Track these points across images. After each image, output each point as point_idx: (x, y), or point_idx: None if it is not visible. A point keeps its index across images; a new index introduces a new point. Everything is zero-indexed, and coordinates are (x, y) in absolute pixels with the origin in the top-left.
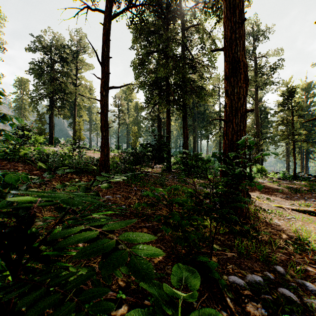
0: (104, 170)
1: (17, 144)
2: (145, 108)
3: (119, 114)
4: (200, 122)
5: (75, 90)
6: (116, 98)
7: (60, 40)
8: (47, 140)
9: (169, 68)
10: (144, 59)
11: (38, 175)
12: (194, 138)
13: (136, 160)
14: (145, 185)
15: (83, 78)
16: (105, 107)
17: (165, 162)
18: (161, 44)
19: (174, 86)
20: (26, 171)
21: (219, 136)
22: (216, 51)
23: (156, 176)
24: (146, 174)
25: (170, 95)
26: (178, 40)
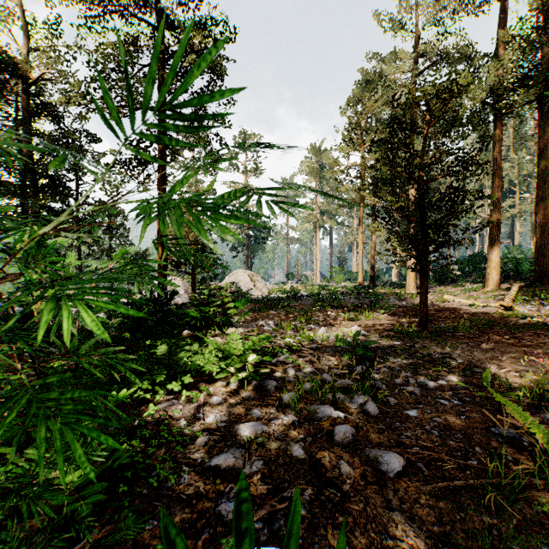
0: None
1: None
2: None
3: None
4: None
5: None
6: None
7: None
8: None
9: None
10: None
11: None
12: None
13: None
14: None
15: None
16: None
17: None
18: None
19: None
20: None
21: None
22: None
23: None
24: None
25: None
26: None
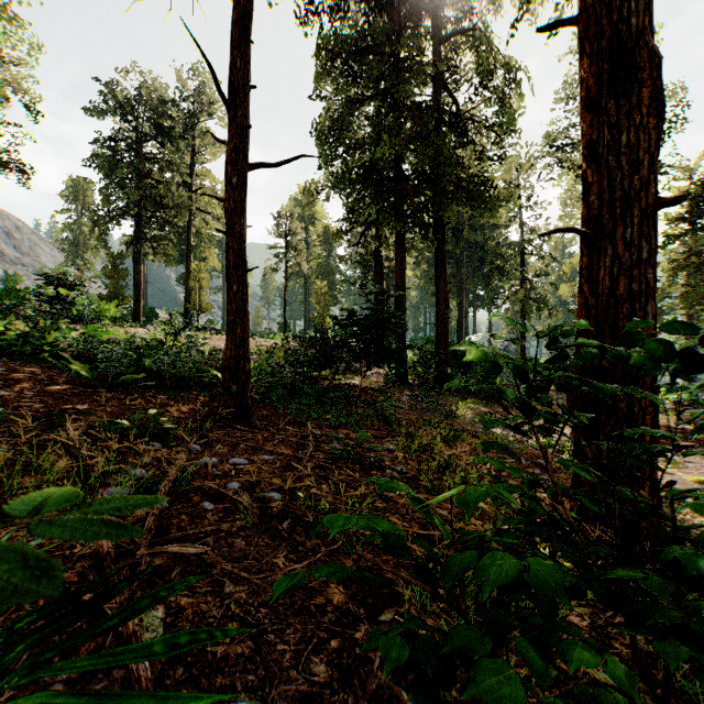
0: (235, 382)
1: (38, 318)
2: (345, 234)
3: (287, 252)
4: (473, 268)
5: (188, 200)
6: (280, 215)
7: (157, 90)
8: (130, 314)
9: (402, 137)
10: (343, 117)
11: (63, 396)
12: (459, 305)
13: (322, 357)
14: (345, 423)
15: (209, 175)
16: (237, 217)
17: (394, 361)
18: (384, 80)
19: (415, 177)
20: (39, 384)
21: (521, 300)
22: (553, 28)
23: (372, 395)
24: (348, 391)
25: (405, 200)
26: (424, 68)
